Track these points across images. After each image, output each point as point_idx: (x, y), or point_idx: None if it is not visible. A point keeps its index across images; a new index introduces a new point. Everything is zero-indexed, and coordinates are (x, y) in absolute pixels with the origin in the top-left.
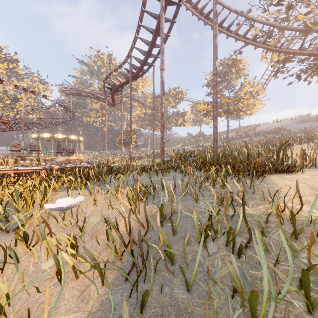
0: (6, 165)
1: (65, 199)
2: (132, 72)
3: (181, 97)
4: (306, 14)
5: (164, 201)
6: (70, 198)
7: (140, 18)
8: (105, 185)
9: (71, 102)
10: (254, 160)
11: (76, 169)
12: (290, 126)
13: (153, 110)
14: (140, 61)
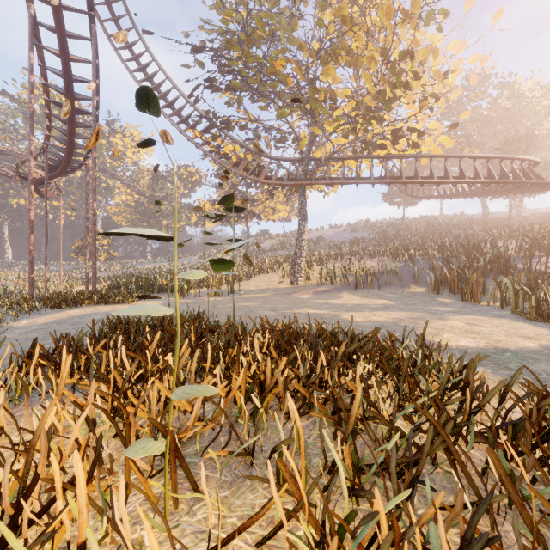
0: None
1: None
2: (56, 167)
3: (197, 180)
4: (247, 140)
5: None
6: None
7: (47, 116)
8: None
9: None
10: (98, 294)
11: None
12: (339, 236)
13: (86, 221)
14: (62, 158)
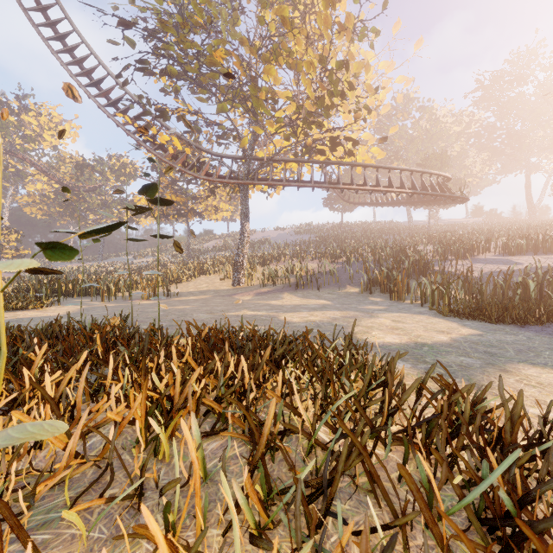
0: None
1: None
2: None
3: (131, 173)
4: (186, 132)
5: None
6: None
7: None
8: None
9: None
10: None
11: None
12: (283, 238)
13: None
14: None
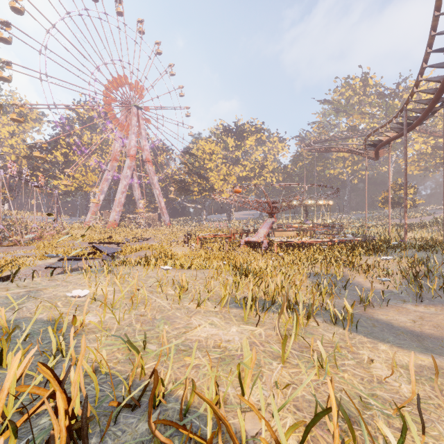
0: (310, 237)
1: (384, 257)
2: (407, 124)
3: None
4: None
5: (434, 268)
6: (386, 257)
7: (420, 73)
8: (391, 255)
9: (315, 159)
10: None
11: (364, 244)
12: None
13: None
14: (420, 111)
